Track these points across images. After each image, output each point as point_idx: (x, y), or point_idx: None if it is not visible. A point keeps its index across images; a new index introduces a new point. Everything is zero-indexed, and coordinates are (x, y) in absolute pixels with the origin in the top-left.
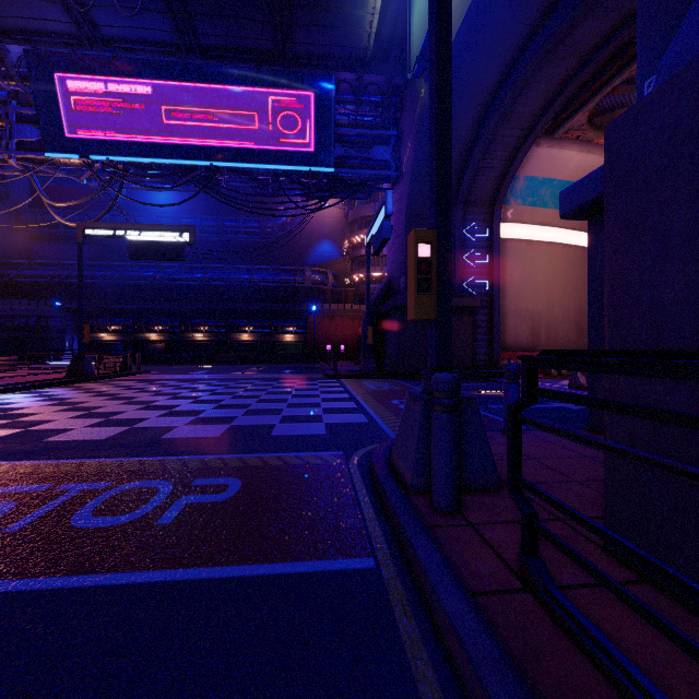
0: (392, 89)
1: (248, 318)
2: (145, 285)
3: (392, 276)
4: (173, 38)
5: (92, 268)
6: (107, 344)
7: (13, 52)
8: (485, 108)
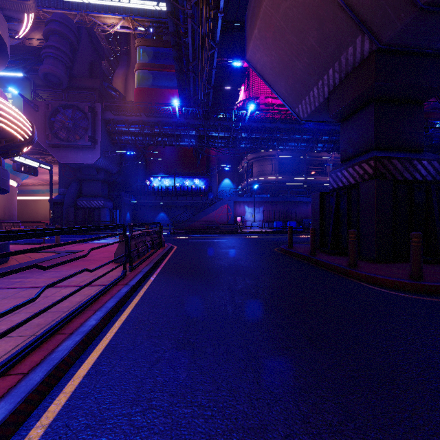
0: None
1: None
2: None
3: None
4: None
5: None
6: None
7: None
8: None
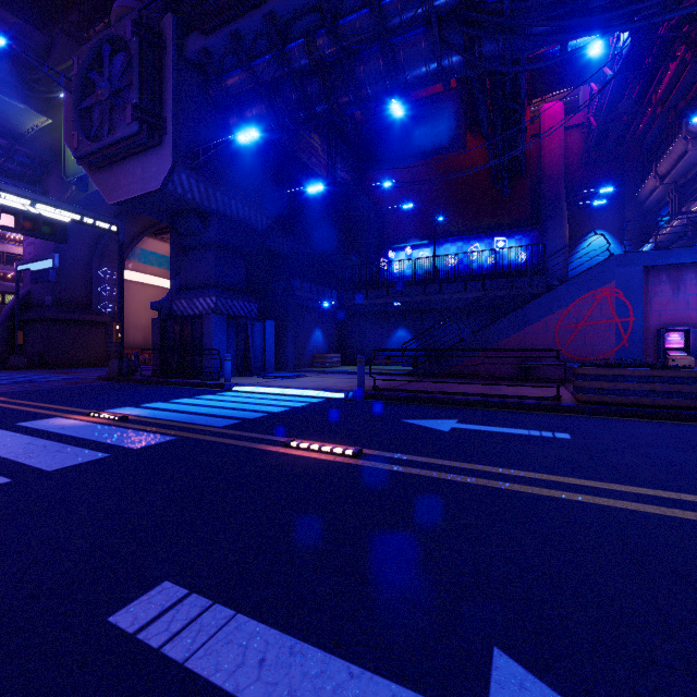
0: (40, 159)
1: None
2: None
3: (33, 291)
4: None
5: None
6: None
7: None
8: (117, 213)
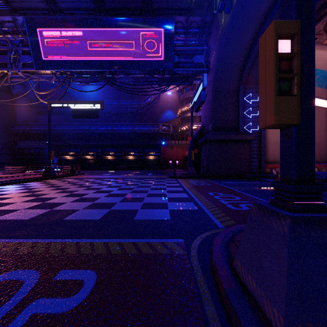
0: (204, 24)
1: (132, 148)
2: (85, 133)
3: (204, 125)
4: (92, 6)
5: (62, 125)
6: (68, 161)
7: (19, 20)
8: (259, 26)
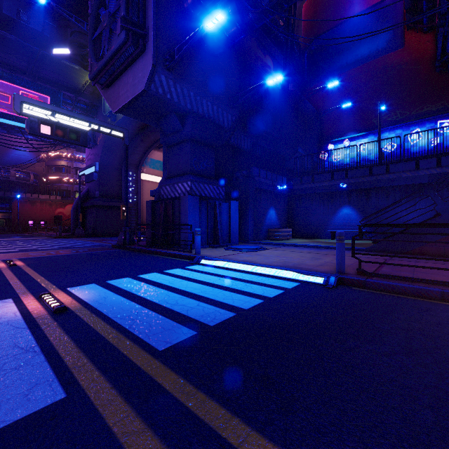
0: (92, 105)
1: None
2: None
3: (90, 189)
4: None
5: None
6: None
7: None
8: (135, 135)
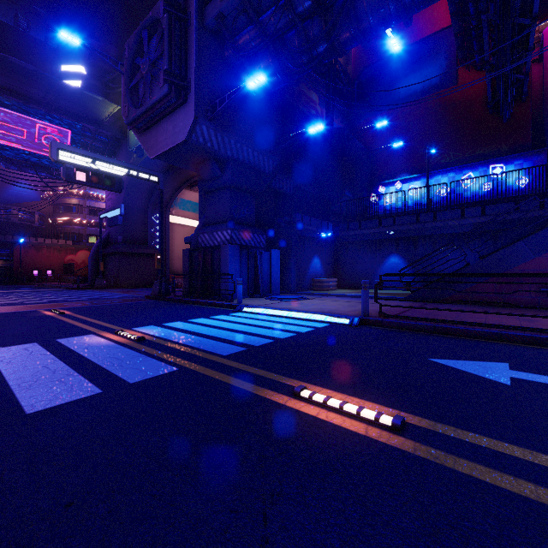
0: (114, 138)
1: None
2: None
3: (111, 233)
4: None
5: None
6: None
7: None
8: (164, 172)
